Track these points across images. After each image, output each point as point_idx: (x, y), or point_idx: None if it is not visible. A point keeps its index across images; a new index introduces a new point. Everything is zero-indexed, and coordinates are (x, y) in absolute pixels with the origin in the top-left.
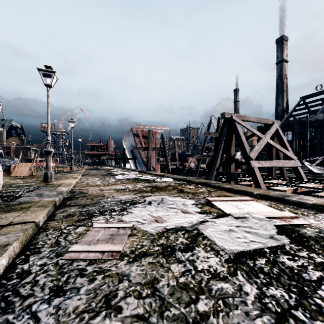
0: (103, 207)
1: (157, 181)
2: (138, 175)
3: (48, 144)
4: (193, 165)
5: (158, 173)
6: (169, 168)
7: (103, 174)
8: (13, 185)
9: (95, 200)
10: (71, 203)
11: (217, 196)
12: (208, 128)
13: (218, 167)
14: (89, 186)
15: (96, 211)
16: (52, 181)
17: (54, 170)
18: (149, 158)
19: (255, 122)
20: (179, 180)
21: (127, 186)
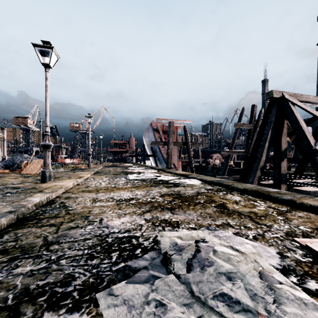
0: (49, 269)
1: (180, 185)
2: (156, 174)
3: (46, 136)
4: (218, 162)
5: (180, 172)
6: (192, 165)
7: (117, 172)
8: (2, 186)
9: (60, 232)
10: (8, 239)
11: (317, 232)
12: (240, 118)
13: (263, 165)
14: (85, 191)
15: (9, 297)
16: (44, 183)
17: (71, 167)
18: (169, 154)
19: (316, 104)
20: (210, 184)
21: (137, 192)
